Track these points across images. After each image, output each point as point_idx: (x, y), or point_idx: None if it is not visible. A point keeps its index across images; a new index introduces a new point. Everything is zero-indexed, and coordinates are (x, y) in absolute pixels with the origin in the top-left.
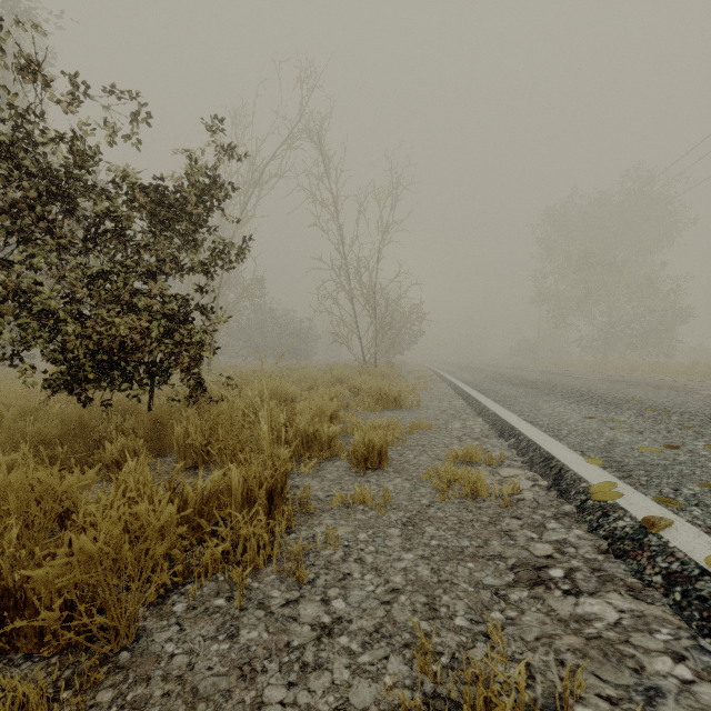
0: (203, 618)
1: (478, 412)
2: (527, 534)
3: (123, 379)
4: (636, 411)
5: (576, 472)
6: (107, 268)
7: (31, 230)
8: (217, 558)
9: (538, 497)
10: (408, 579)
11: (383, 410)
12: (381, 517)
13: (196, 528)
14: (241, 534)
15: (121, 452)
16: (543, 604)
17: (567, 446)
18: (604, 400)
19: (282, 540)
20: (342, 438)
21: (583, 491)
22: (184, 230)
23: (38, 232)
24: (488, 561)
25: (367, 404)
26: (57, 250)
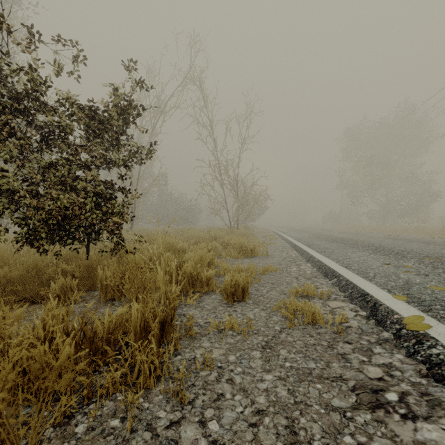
0: (99, 440)
1: (307, 259)
2: (359, 358)
3: (68, 237)
4: (417, 259)
5: (388, 306)
6: (54, 161)
7: (2, 134)
8: (116, 380)
9: (361, 325)
10: (270, 400)
11: (244, 258)
12: (245, 341)
13: (103, 352)
14: (137, 360)
15: (61, 289)
16: (386, 428)
17: (376, 285)
18: (393, 251)
19: (170, 361)
20: (216, 277)
21: (397, 321)
22: (110, 137)
23: (7, 136)
24: (332, 382)
25: (233, 254)
26: (20, 149)
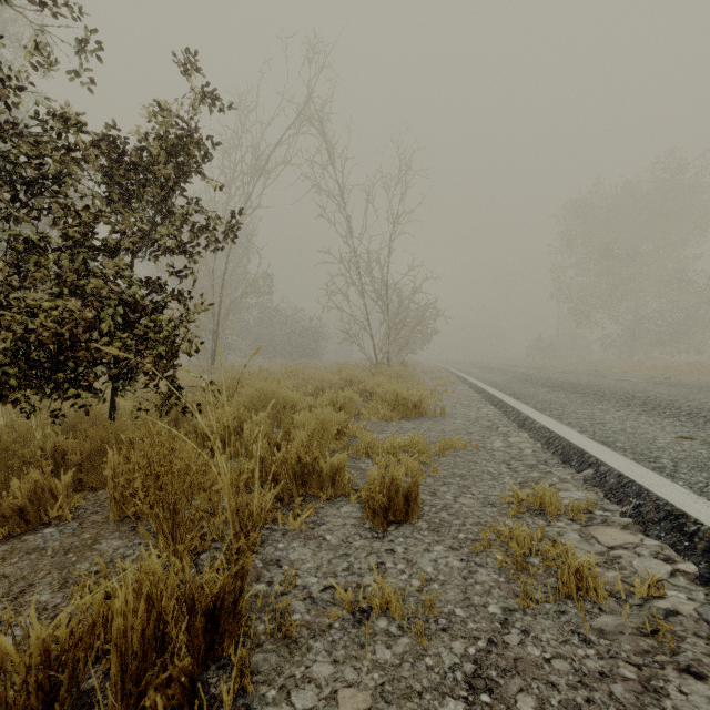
0: None
1: (519, 424)
2: None
3: (71, 384)
4: None
5: None
6: (36, 236)
7: None
8: None
9: (704, 608)
10: None
11: (401, 419)
12: (422, 656)
13: None
14: None
15: (32, 492)
16: None
17: (691, 490)
18: (680, 410)
19: None
20: (352, 462)
21: None
22: (155, 197)
23: None
24: None
25: (381, 413)
26: None
